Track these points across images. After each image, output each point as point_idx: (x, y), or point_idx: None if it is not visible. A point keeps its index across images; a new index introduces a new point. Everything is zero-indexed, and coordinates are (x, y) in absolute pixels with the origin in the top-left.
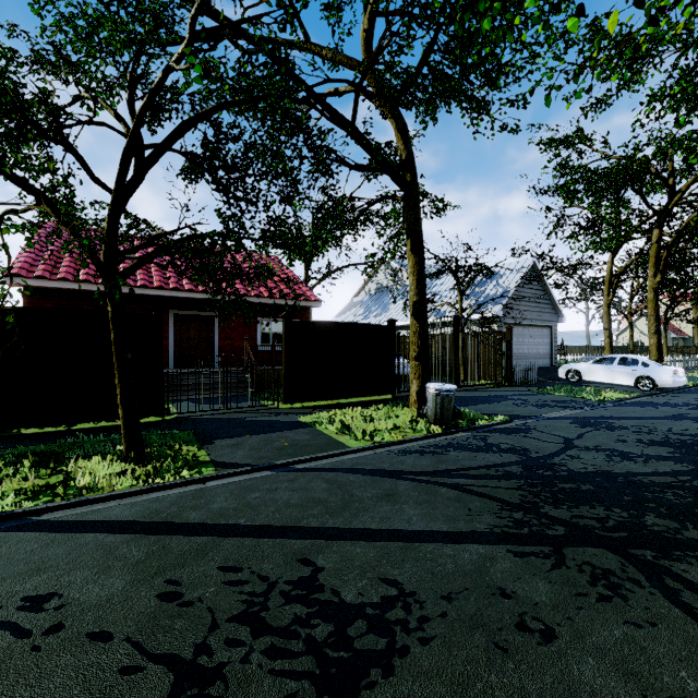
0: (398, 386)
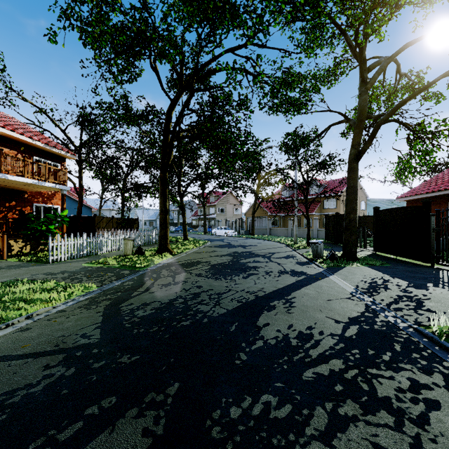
0: (434, 257)
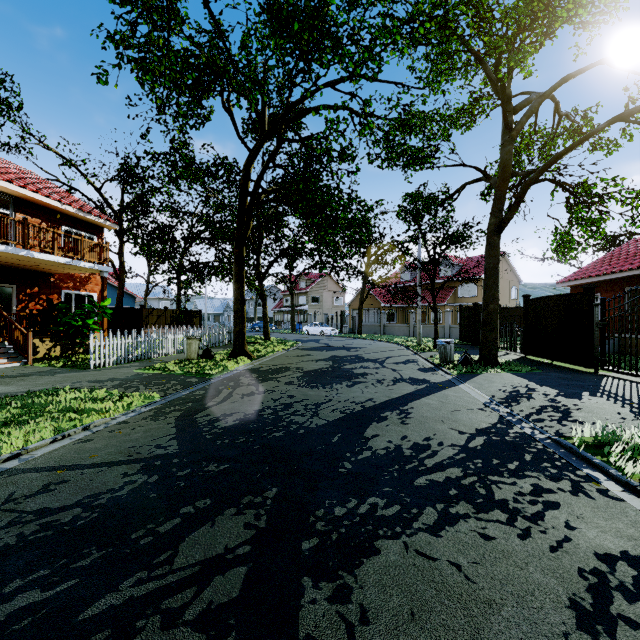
0: (598, 361)
